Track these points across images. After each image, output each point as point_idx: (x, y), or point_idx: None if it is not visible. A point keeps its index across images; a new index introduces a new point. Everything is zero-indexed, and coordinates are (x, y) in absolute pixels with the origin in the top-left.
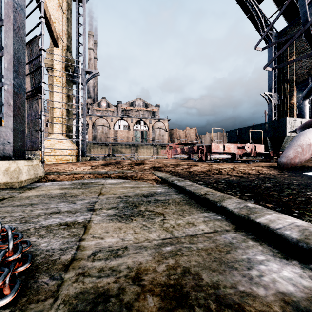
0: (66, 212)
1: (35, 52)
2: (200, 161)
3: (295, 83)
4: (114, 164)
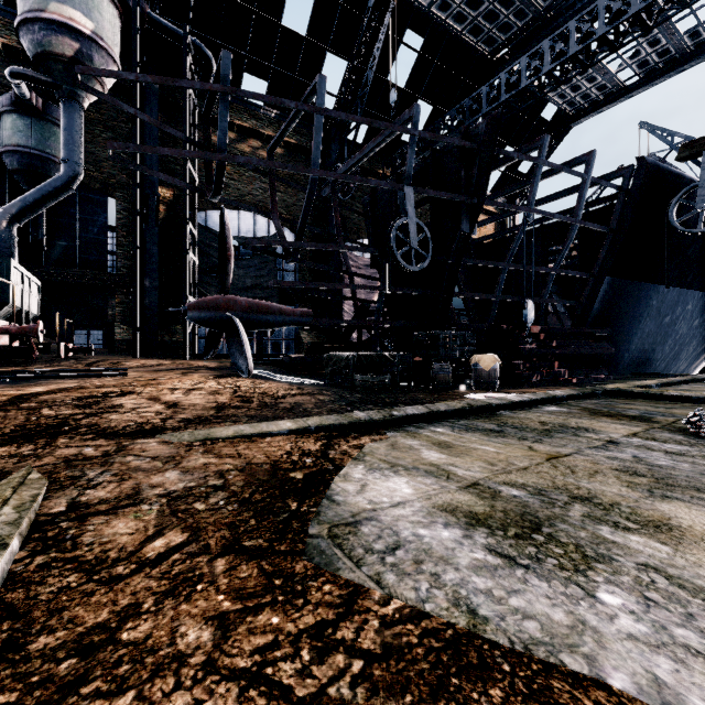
0: (655, 449)
1: None
2: None
3: None
4: None
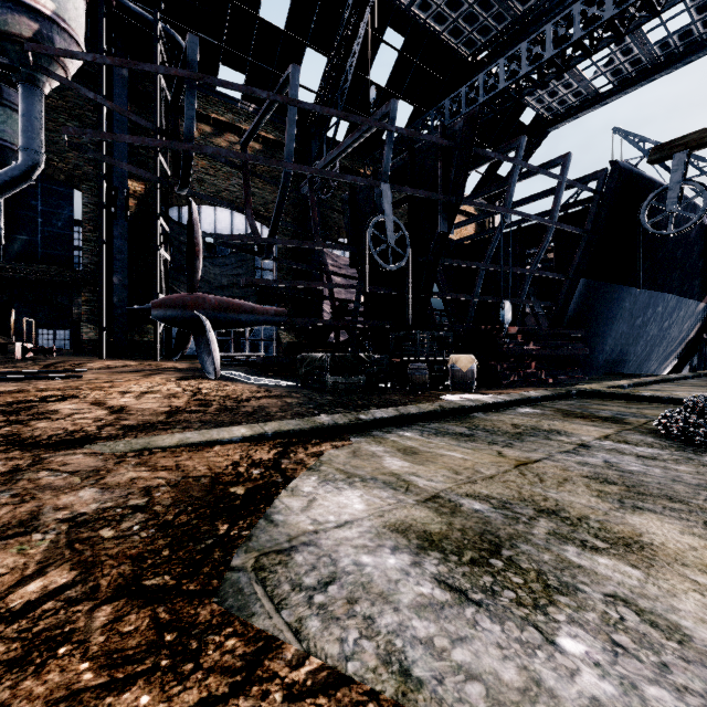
0: (627, 453)
1: None
2: None
3: None
4: None
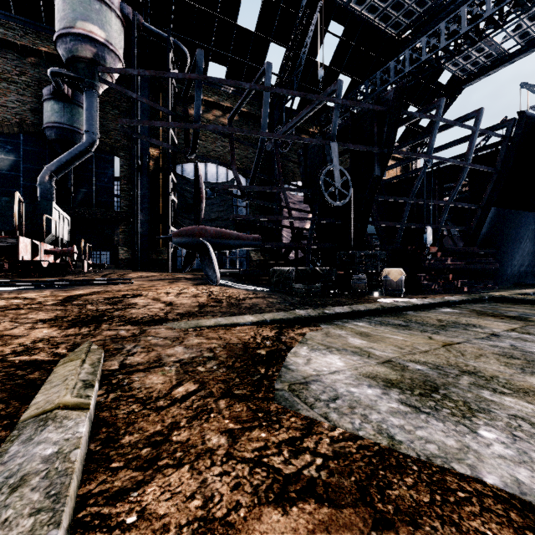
0: (529, 341)
1: None
2: None
3: None
4: None
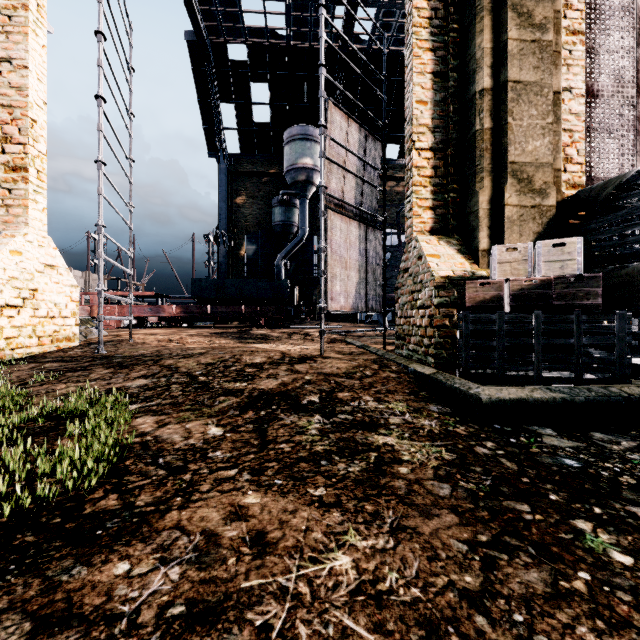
0: None
1: (373, 158)
2: (281, 328)
3: (246, 231)
4: (264, 336)
